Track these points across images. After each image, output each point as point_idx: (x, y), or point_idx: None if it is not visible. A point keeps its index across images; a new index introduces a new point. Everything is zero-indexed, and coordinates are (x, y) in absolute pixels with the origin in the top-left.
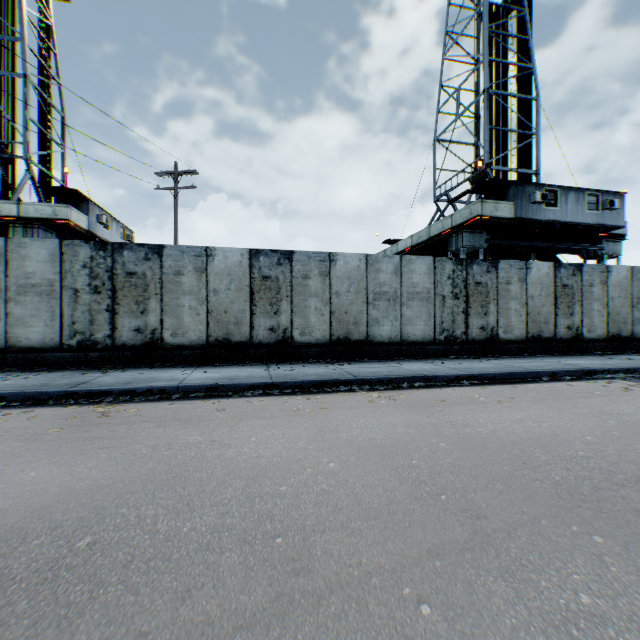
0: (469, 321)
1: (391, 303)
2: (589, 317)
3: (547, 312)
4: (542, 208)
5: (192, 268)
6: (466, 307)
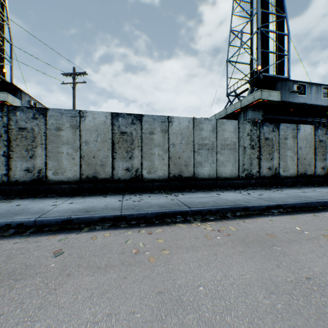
0: (261, 164)
1: (210, 151)
2: None
3: (310, 158)
4: (296, 95)
5: (69, 125)
6: (259, 154)
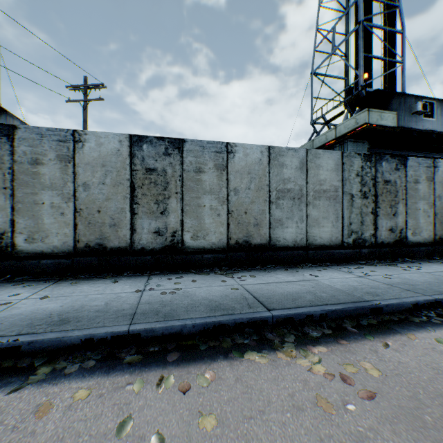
0: (377, 222)
1: (296, 202)
2: None
3: None
4: (421, 118)
5: (55, 156)
6: (374, 207)
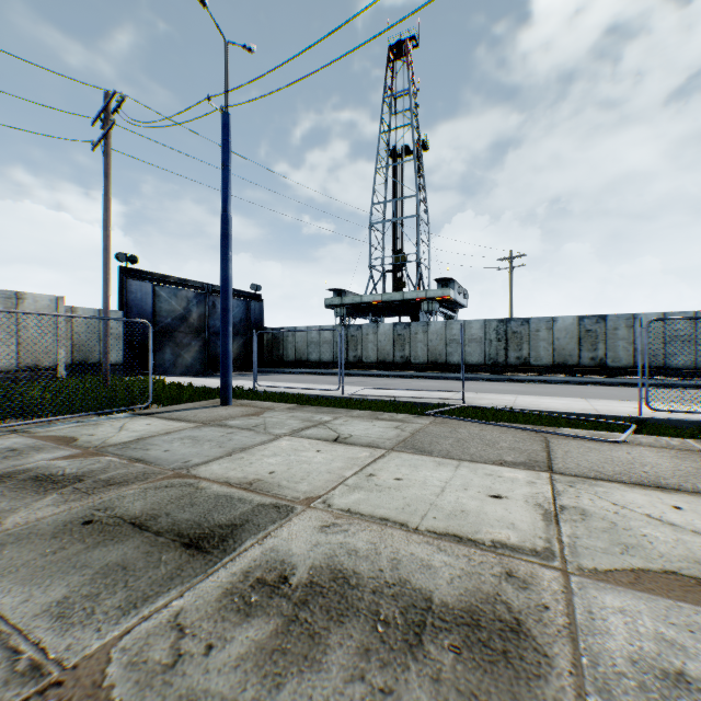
0: None
1: (684, 343)
2: None
3: None
4: None
5: (544, 328)
6: None
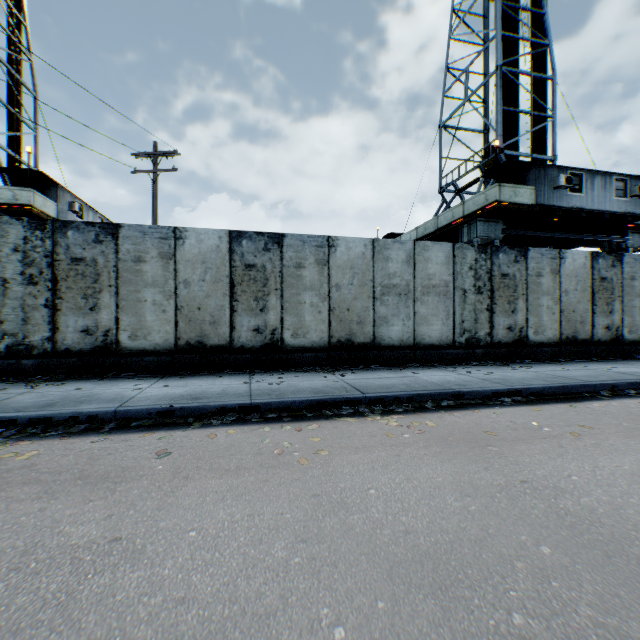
0: (494, 320)
1: (402, 298)
2: (630, 315)
3: (583, 309)
4: (566, 194)
5: (156, 253)
6: (490, 303)
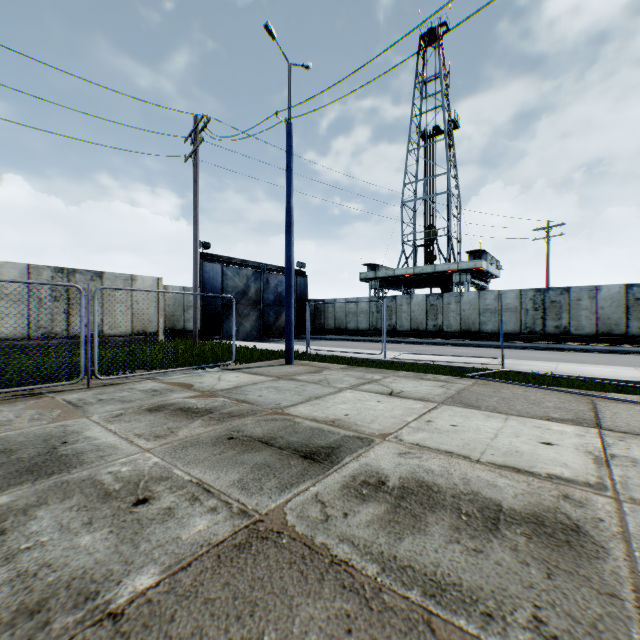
0: None
1: None
2: None
3: None
4: None
5: (585, 297)
6: None
